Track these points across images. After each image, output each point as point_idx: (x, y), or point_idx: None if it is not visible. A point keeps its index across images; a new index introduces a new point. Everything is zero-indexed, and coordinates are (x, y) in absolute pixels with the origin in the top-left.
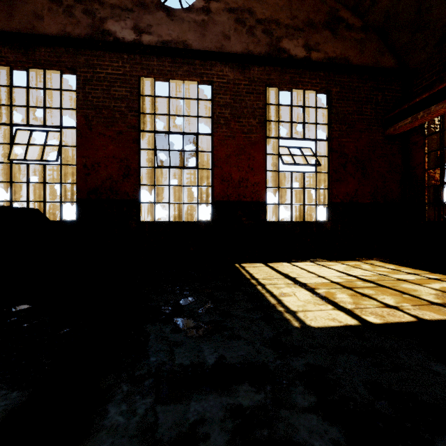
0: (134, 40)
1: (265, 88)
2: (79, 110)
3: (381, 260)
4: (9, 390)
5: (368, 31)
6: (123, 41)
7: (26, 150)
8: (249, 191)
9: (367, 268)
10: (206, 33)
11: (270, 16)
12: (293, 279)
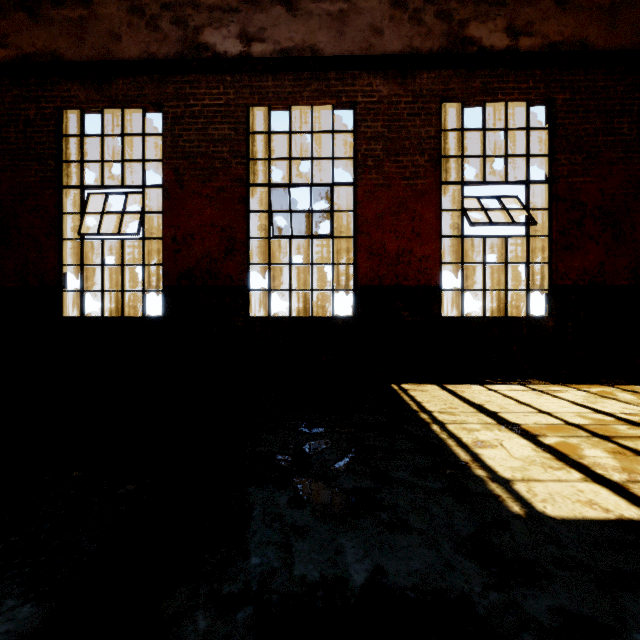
0: (241, 52)
1: (440, 105)
2: (166, 161)
3: None
4: (20, 600)
5: None
6: (225, 56)
7: (100, 220)
8: (413, 270)
9: (629, 400)
10: (346, 30)
11: None
12: (494, 414)
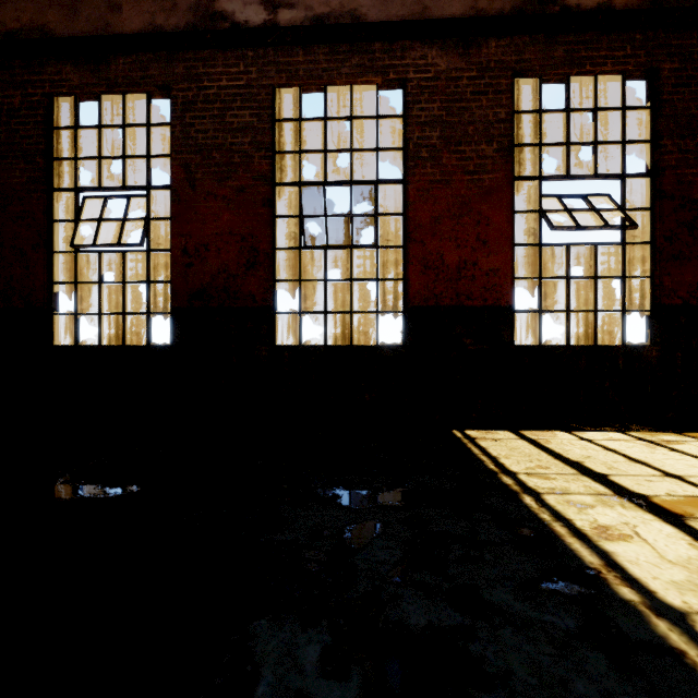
0: (265, 22)
1: (512, 81)
2: (175, 156)
3: None
4: None
5: None
6: (246, 27)
7: (97, 229)
8: (478, 287)
9: None
10: None
11: None
12: (603, 478)
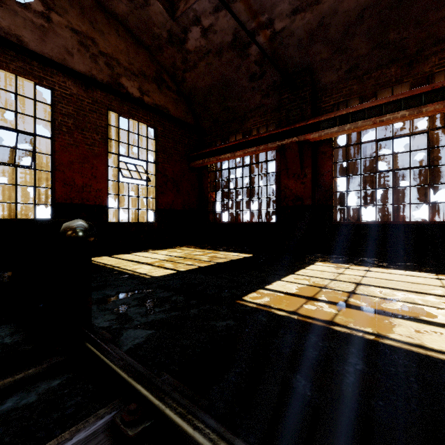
0: None
1: (108, 112)
2: None
3: (187, 247)
4: None
5: (180, 95)
6: None
7: None
8: (92, 196)
9: (180, 251)
10: (46, 40)
11: (111, 53)
12: (137, 261)
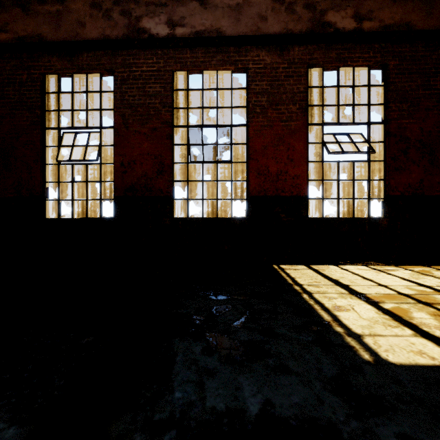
0: (168, 34)
1: (307, 70)
2: (116, 110)
3: None
4: (7, 423)
5: None
6: (157, 37)
7: (71, 151)
8: (288, 185)
9: None
10: (241, 17)
11: None
12: (346, 286)
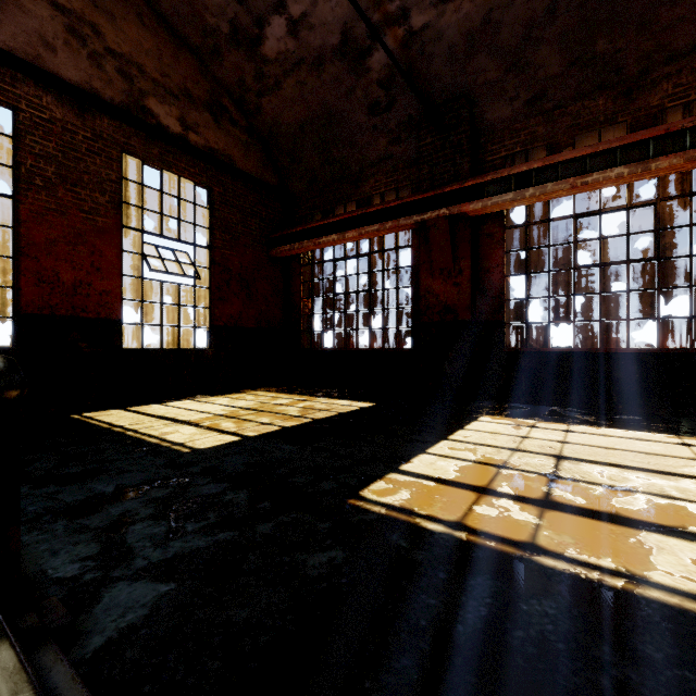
0: None
1: (122, 155)
2: None
3: (265, 390)
4: None
5: (253, 136)
6: None
7: None
8: (93, 303)
9: (251, 399)
10: (3, 17)
11: (129, 53)
12: (172, 419)
